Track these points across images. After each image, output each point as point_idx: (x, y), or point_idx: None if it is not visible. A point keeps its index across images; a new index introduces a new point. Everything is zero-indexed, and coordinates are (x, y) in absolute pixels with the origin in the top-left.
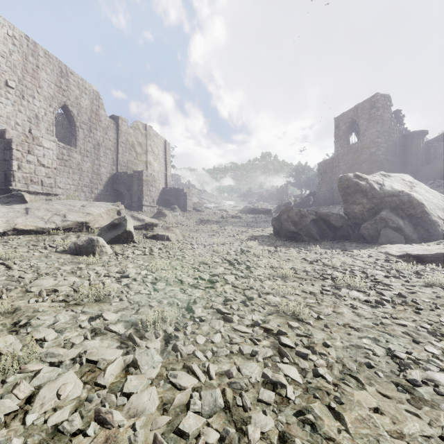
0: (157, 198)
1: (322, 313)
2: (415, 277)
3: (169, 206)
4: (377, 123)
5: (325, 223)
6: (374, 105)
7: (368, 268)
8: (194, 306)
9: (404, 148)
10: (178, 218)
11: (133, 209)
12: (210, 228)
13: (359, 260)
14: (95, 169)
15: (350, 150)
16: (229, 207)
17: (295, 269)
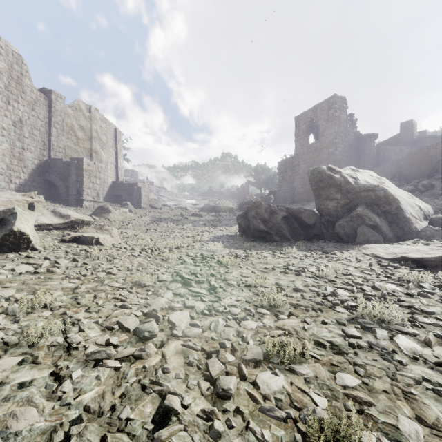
0: (106, 193)
1: (400, 433)
2: None
3: (121, 202)
4: (334, 123)
5: (297, 221)
6: (333, 106)
7: (373, 279)
8: None
9: (358, 149)
10: (127, 216)
11: (70, 205)
12: (165, 227)
13: (351, 266)
14: (15, 153)
15: (310, 149)
16: (189, 205)
17: (283, 288)
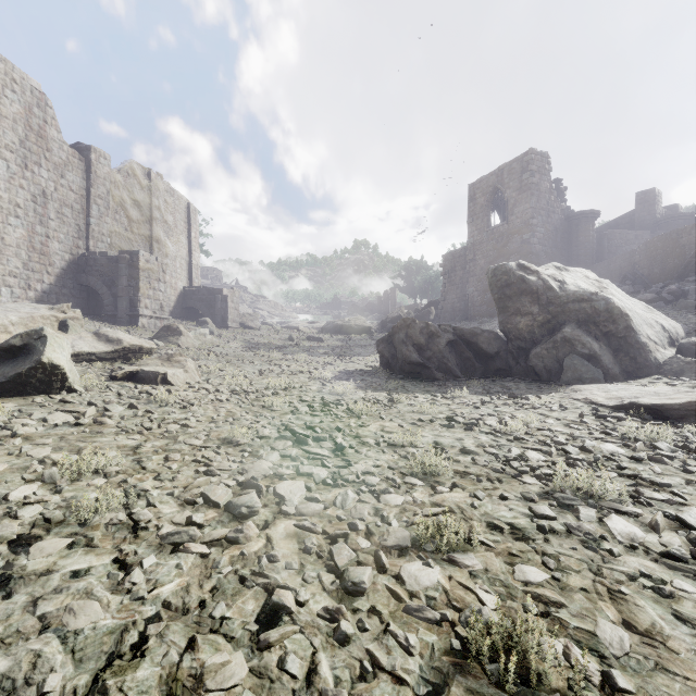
0: (173, 305)
1: (599, 641)
2: (689, 456)
3: (196, 319)
4: (531, 194)
5: (470, 348)
6: (528, 168)
7: (584, 436)
8: (124, 683)
9: (568, 235)
10: (207, 340)
11: (119, 323)
12: (266, 358)
13: (551, 417)
14: (36, 243)
15: (492, 235)
16: (303, 323)
17: (444, 448)
